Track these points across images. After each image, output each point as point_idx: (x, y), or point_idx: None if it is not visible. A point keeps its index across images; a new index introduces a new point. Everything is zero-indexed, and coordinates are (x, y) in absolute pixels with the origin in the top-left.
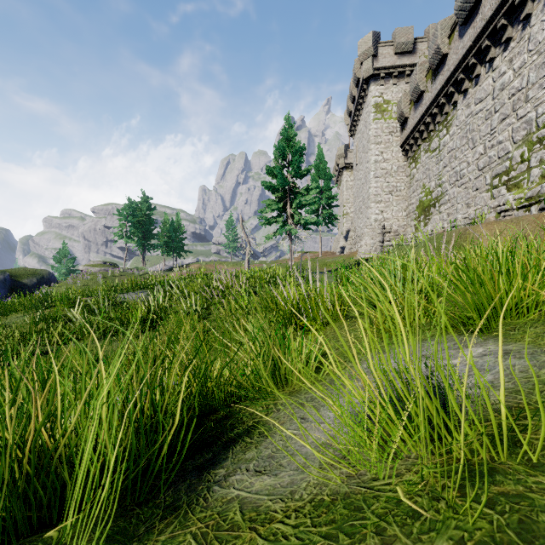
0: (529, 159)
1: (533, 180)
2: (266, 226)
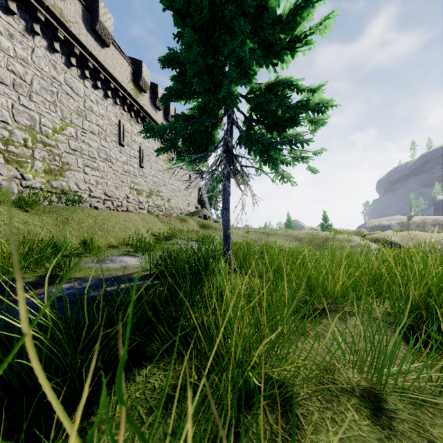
0: (33, 150)
1: (37, 169)
2: (316, 112)
